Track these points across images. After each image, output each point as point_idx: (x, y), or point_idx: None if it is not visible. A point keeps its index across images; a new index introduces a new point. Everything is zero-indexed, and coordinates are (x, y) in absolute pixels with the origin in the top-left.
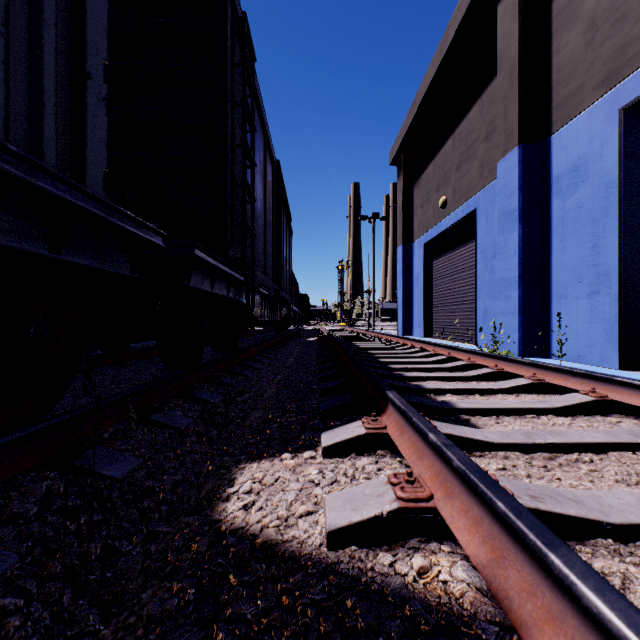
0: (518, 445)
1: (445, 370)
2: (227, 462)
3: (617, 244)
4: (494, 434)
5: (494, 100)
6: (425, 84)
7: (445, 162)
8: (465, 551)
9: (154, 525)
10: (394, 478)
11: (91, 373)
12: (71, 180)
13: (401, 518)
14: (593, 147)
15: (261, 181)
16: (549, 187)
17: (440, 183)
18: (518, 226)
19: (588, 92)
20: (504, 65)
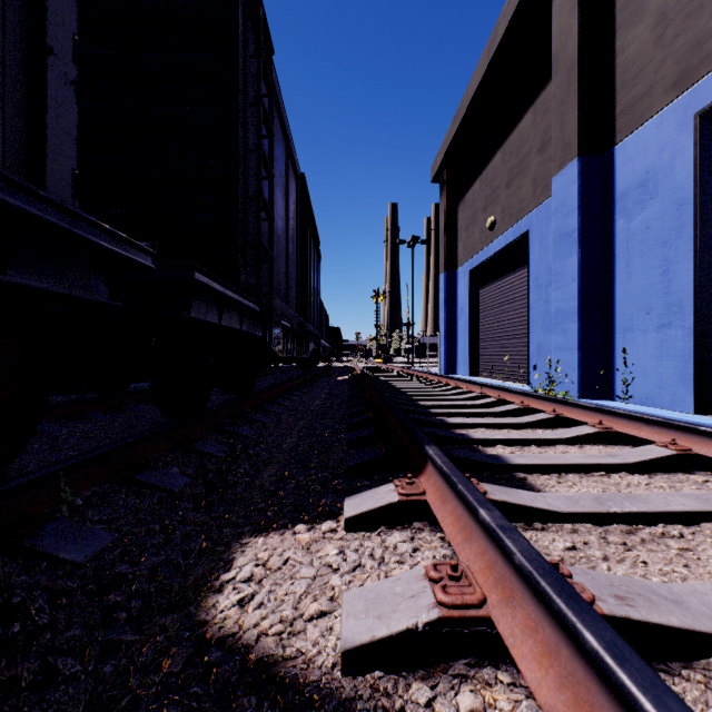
0: (589, 515)
1: (494, 415)
2: (227, 535)
3: (692, 270)
4: (558, 500)
5: (549, 107)
6: (471, 90)
7: (493, 178)
8: (535, 697)
9: (116, 632)
10: (433, 571)
11: (81, 419)
12: (15, 177)
13: (443, 632)
14: (663, 158)
15: (282, 196)
16: (612, 205)
17: (488, 202)
18: (577, 249)
19: (658, 95)
20: (561, 66)
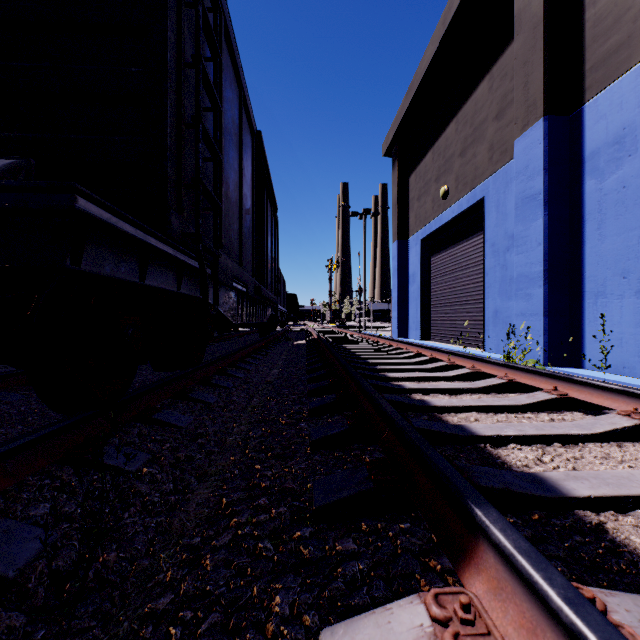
0: None
1: (477, 391)
2: None
3: None
4: None
5: (507, 72)
6: (425, 62)
7: (446, 148)
8: None
9: None
10: None
11: None
12: None
13: None
14: None
15: (235, 147)
16: (581, 165)
17: (440, 172)
18: (543, 212)
19: (637, 45)
20: (524, 26)
